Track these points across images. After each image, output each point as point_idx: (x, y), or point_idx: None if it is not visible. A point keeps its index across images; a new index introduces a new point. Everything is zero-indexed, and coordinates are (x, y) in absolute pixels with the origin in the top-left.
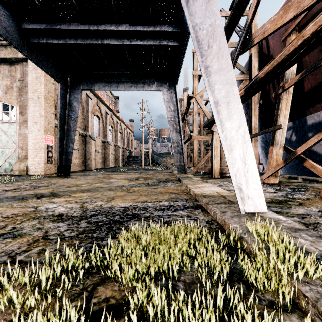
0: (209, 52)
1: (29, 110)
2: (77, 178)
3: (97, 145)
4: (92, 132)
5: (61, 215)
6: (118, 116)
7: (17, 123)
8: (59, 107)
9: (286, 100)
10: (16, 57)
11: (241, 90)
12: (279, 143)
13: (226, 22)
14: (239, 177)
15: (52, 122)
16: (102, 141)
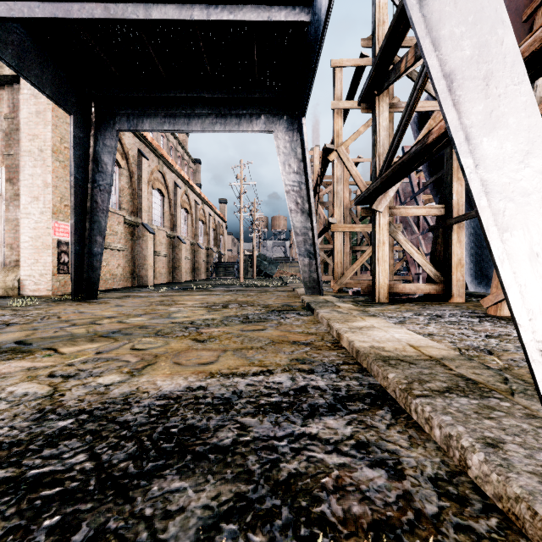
0: None
1: (23, 175)
2: (108, 303)
3: (160, 243)
4: (149, 218)
5: None
6: (198, 192)
7: (2, 199)
8: (71, 164)
9: None
10: None
11: None
12: None
13: None
14: (539, 321)
15: (69, 196)
16: (168, 235)
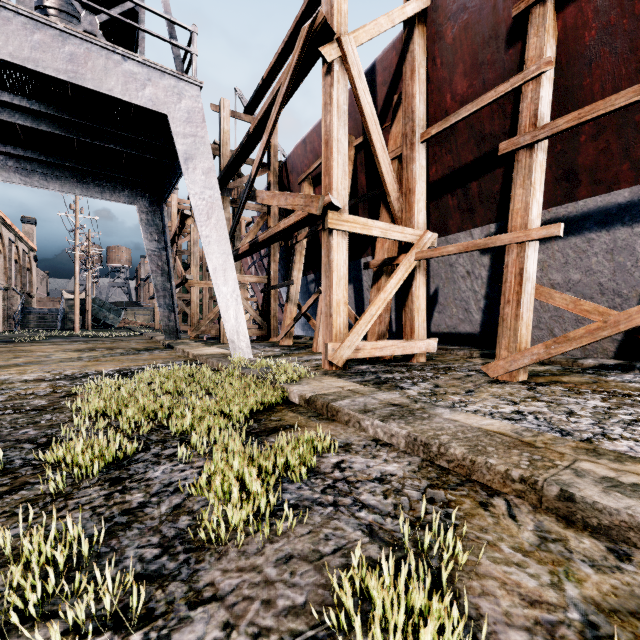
0: (208, 222)
1: None
2: None
3: None
4: None
5: (41, 379)
6: None
7: None
8: None
9: (300, 252)
10: None
11: (247, 244)
12: (294, 300)
13: (234, 153)
14: (233, 333)
15: None
16: None
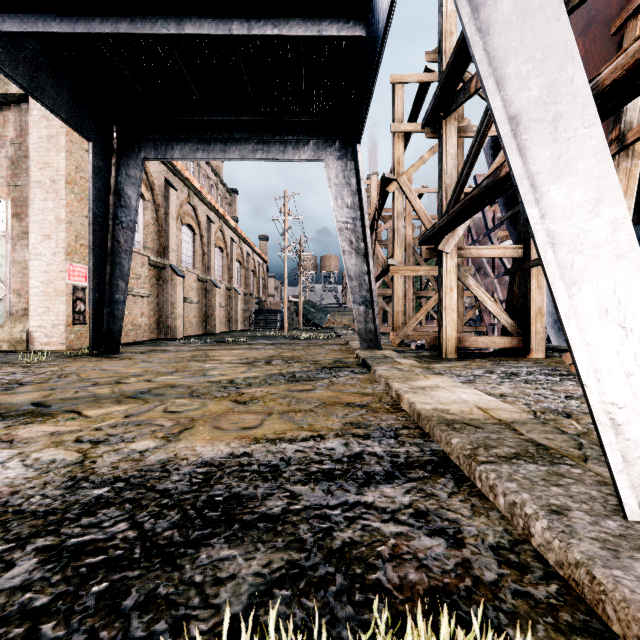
0: None
1: (33, 209)
2: (132, 359)
3: (190, 287)
4: (178, 259)
5: None
6: (235, 228)
7: (8, 237)
8: (90, 197)
9: (626, 173)
10: (5, 92)
11: None
12: None
13: None
14: (608, 381)
15: (85, 234)
16: (200, 278)
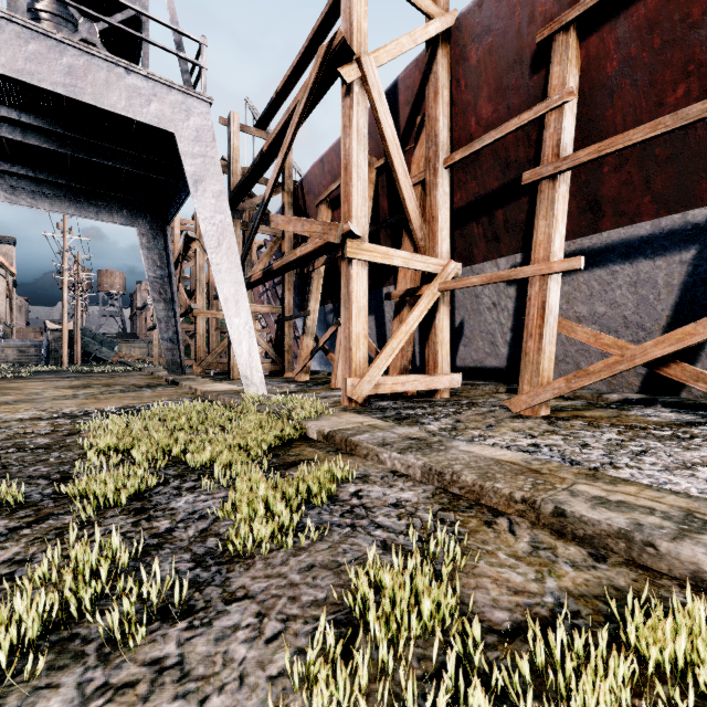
0: (219, 249)
1: None
2: None
3: None
4: None
5: (38, 418)
6: None
7: None
8: None
9: (317, 281)
10: None
11: (260, 272)
12: (311, 332)
13: (246, 172)
14: (246, 367)
15: None
16: None
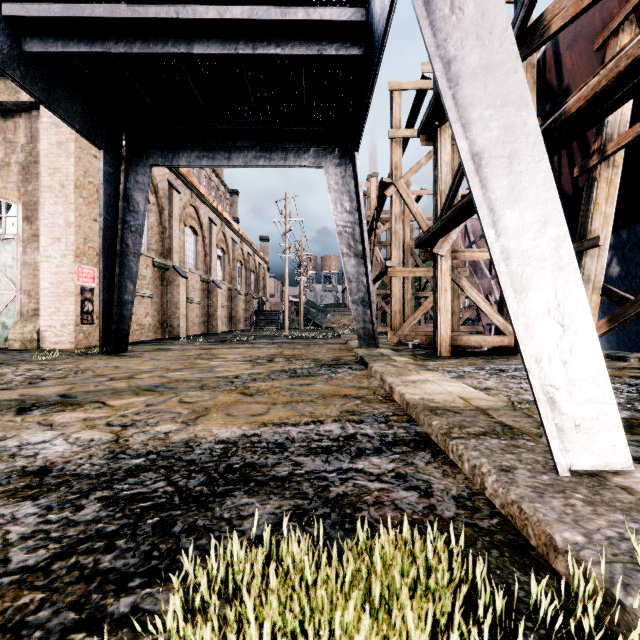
0: (453, 20)
1: (43, 213)
2: (141, 357)
3: (193, 288)
4: (181, 260)
5: (46, 471)
6: (236, 229)
7: (19, 240)
8: (101, 203)
9: (607, 181)
10: (16, 100)
11: None
12: (593, 280)
13: None
14: (548, 368)
15: (93, 237)
16: (202, 279)
